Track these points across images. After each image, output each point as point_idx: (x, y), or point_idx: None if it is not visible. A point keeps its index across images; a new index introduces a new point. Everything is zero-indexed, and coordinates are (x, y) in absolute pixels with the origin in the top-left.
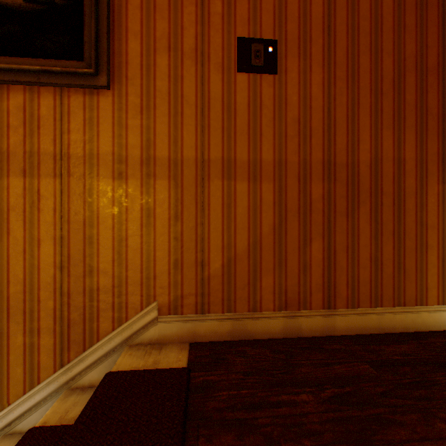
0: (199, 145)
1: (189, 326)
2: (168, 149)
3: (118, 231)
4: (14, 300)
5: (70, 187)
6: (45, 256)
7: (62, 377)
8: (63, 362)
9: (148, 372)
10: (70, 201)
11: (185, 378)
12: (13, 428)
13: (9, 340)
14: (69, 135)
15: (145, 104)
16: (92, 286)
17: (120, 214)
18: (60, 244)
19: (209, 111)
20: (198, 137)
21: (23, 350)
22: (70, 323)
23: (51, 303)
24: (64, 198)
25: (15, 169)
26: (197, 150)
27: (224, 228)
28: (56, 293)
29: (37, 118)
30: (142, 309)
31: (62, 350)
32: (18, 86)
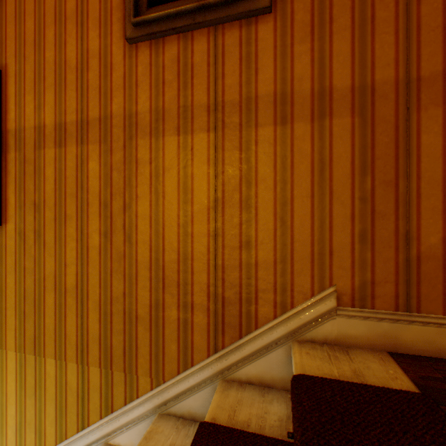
0: (401, 59)
1: (385, 327)
2: (351, 74)
3: (280, 191)
4: (168, 270)
5: (223, 141)
6: (198, 223)
7: (216, 364)
8: (216, 347)
9: (362, 388)
10: (224, 158)
11: (443, 415)
12: (168, 409)
13: (164, 312)
14: (223, 80)
15: (316, 20)
16: (248, 259)
17: (282, 169)
18: (213, 209)
19: (418, 5)
20: (398, 48)
21: (176, 325)
22: (223, 301)
23: (204, 276)
24: (217, 155)
25: (169, 128)
26: (397, 68)
27: (445, 183)
28: (209, 265)
29: (190, 68)
30: (312, 294)
31: (215, 332)
32: (172, 36)
